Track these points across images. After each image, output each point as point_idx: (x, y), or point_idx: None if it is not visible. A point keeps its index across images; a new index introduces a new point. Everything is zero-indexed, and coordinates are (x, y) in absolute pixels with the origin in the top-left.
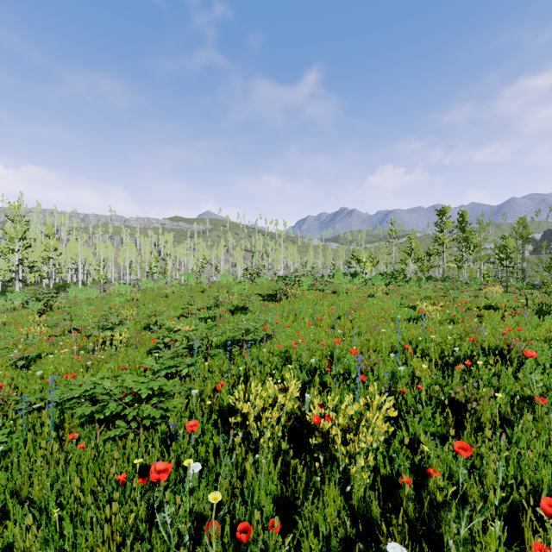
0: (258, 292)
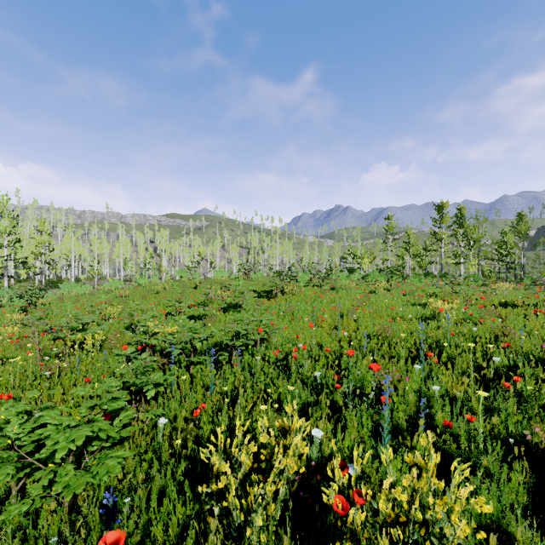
0: (253, 289)
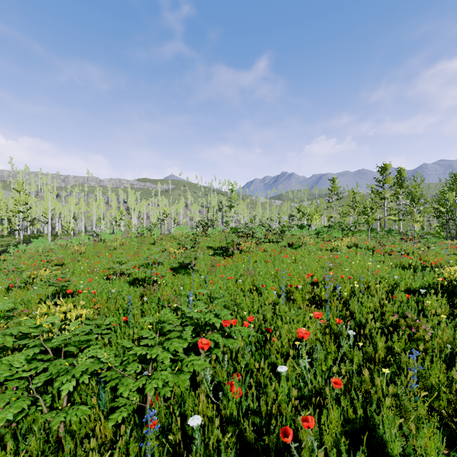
0: (209, 245)
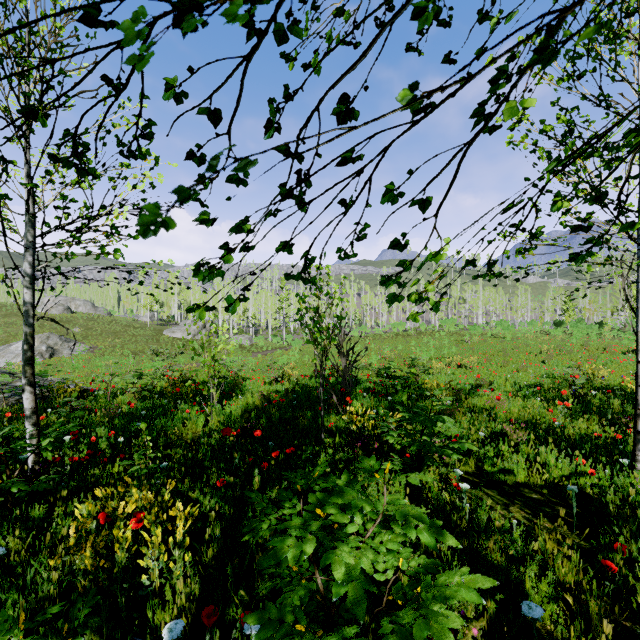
0: (453, 338)
